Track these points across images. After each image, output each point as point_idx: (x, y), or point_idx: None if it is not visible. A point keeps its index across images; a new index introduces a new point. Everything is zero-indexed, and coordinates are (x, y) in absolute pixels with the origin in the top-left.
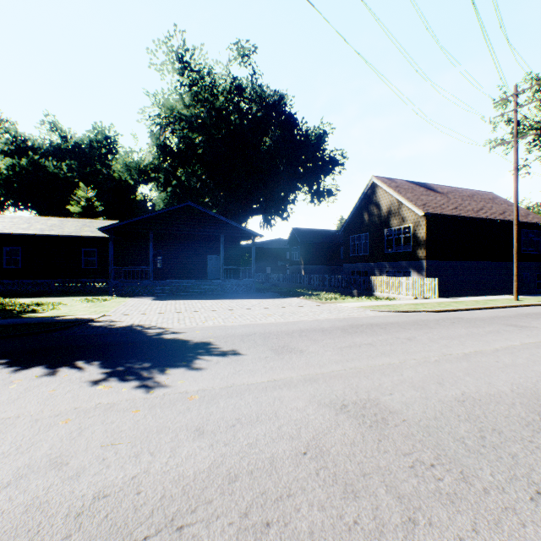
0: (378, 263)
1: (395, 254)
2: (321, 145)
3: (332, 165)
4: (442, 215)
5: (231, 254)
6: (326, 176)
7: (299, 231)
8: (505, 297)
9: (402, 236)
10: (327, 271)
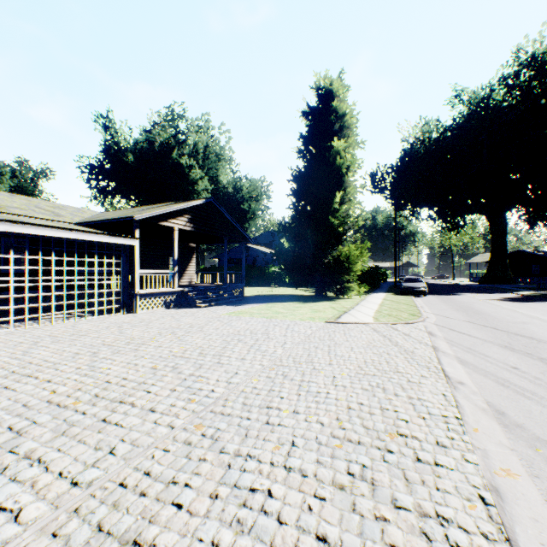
0: None
1: None
2: None
3: None
4: None
5: None
6: None
7: None
8: None
9: None
10: None
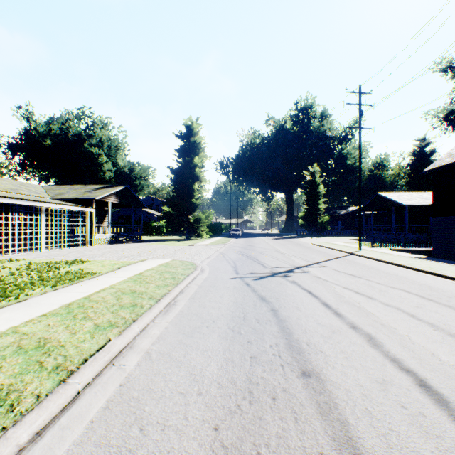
0: None
1: None
2: None
3: None
4: (438, 167)
5: None
6: None
7: None
8: (396, 253)
9: None
10: None
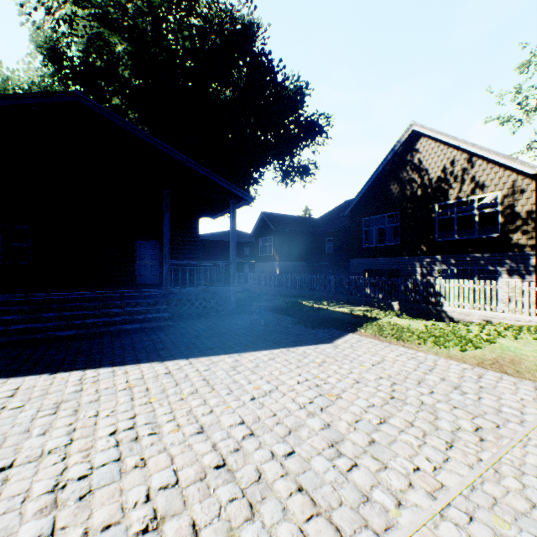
0: (420, 257)
1: (459, 242)
2: (304, 101)
3: (314, 132)
4: None
5: (181, 238)
6: (305, 147)
7: (271, 216)
8: None
9: (477, 212)
10: (307, 270)
